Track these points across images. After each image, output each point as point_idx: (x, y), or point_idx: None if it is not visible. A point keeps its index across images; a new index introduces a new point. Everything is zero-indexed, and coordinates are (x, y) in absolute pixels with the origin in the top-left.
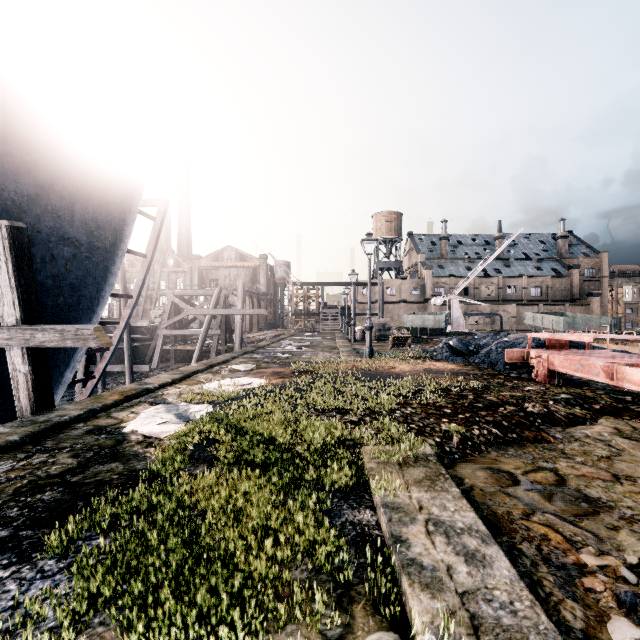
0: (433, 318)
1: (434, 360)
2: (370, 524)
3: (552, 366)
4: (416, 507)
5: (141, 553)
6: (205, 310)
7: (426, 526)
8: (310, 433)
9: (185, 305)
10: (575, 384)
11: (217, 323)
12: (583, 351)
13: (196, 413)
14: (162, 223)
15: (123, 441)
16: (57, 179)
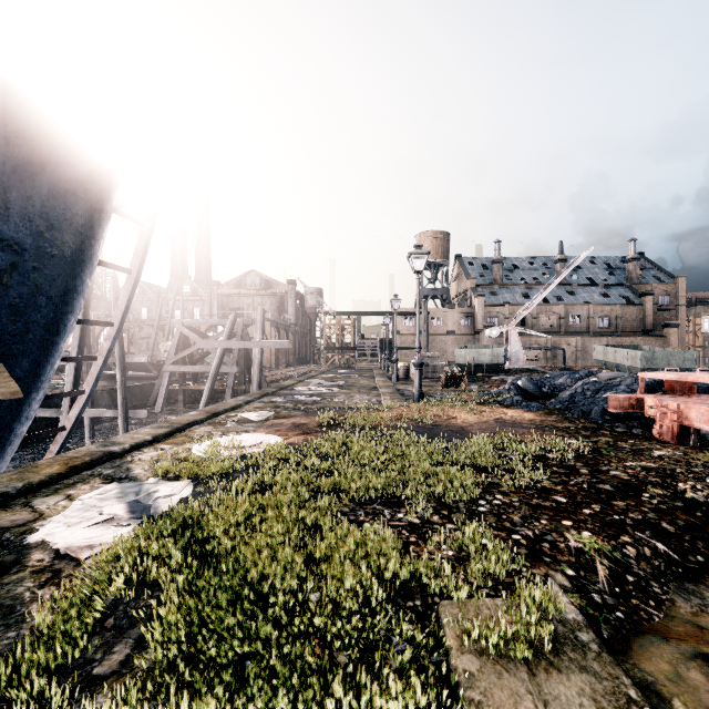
0: (490, 352)
1: (503, 406)
2: None
3: (686, 420)
4: None
5: None
6: (216, 342)
7: None
8: (338, 570)
9: (196, 337)
10: None
11: (233, 358)
12: None
13: (164, 500)
14: (152, 229)
15: (11, 567)
16: None
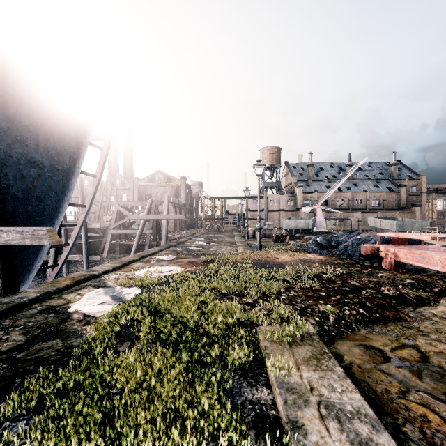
0: (304, 221)
1: (306, 252)
2: (267, 403)
3: (398, 258)
4: (307, 388)
5: (56, 441)
6: (140, 216)
7: (319, 409)
8: (215, 315)
9: (127, 212)
10: (414, 271)
11: (150, 225)
12: (419, 246)
13: (127, 295)
14: (107, 152)
15: (67, 319)
16: (24, 116)
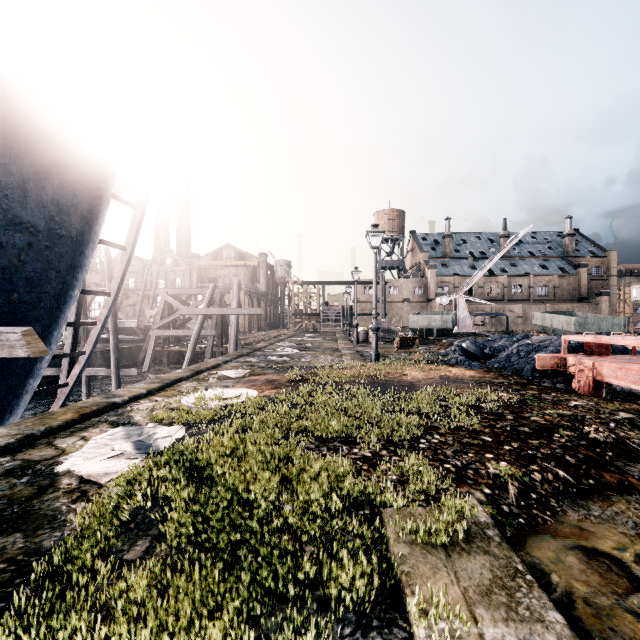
0: (440, 318)
1: (448, 365)
2: None
3: (599, 376)
4: None
5: None
6: (197, 309)
7: None
8: (306, 486)
9: (179, 304)
10: (623, 396)
11: (212, 323)
12: (631, 357)
13: (162, 440)
14: (143, 211)
15: (47, 489)
16: (1, 149)
